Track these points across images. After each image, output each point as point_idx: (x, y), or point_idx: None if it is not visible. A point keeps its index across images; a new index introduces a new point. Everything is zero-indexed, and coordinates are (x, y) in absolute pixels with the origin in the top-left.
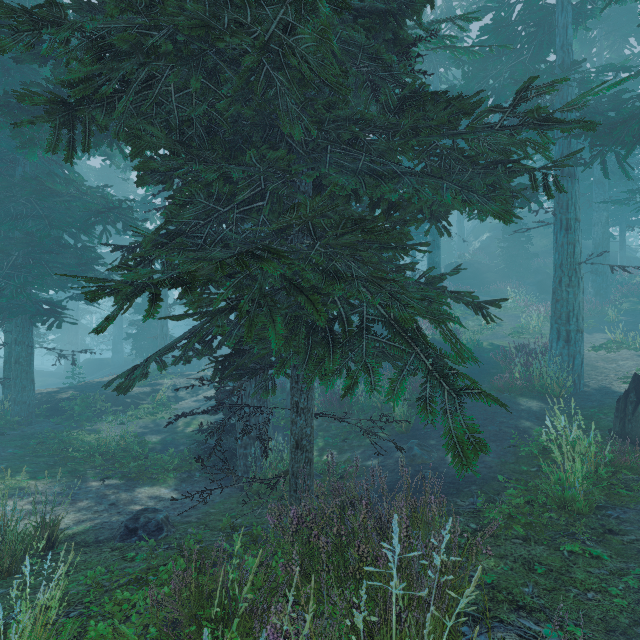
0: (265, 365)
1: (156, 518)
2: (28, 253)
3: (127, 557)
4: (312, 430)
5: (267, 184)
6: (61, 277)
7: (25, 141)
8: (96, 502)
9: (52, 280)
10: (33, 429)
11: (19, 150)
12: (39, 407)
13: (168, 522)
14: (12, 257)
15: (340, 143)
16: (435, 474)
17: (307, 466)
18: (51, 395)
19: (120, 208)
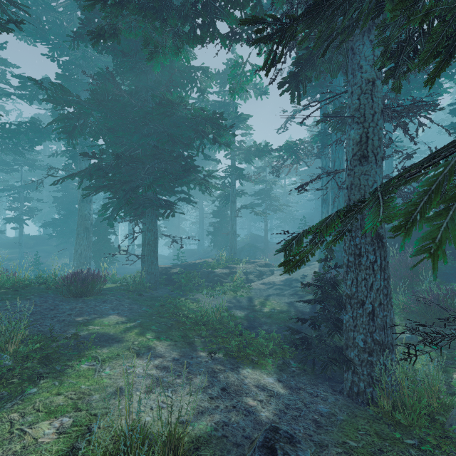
0: None
1: None
2: (154, 164)
3: None
4: None
5: None
6: (173, 182)
7: (152, 52)
8: (208, 383)
9: (168, 185)
10: (157, 293)
11: (148, 63)
12: (160, 277)
13: None
14: (145, 167)
15: None
16: None
17: None
18: (167, 269)
19: (214, 118)
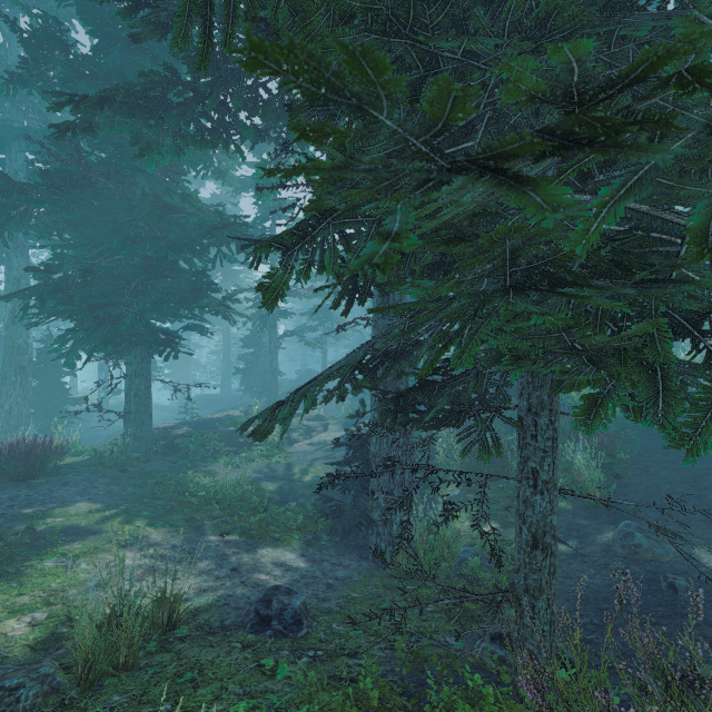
0: (481, 406)
1: (292, 605)
2: (146, 279)
3: (265, 667)
4: (556, 518)
5: (485, 108)
6: (177, 305)
7: (144, 148)
8: (216, 564)
9: (168, 308)
10: (151, 467)
11: (138, 160)
12: (156, 443)
13: (306, 611)
14: (132, 284)
15: (632, 8)
16: (689, 583)
17: (552, 579)
18: (167, 431)
19: (235, 224)
